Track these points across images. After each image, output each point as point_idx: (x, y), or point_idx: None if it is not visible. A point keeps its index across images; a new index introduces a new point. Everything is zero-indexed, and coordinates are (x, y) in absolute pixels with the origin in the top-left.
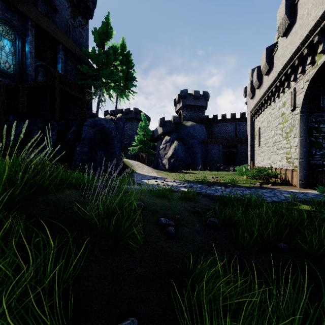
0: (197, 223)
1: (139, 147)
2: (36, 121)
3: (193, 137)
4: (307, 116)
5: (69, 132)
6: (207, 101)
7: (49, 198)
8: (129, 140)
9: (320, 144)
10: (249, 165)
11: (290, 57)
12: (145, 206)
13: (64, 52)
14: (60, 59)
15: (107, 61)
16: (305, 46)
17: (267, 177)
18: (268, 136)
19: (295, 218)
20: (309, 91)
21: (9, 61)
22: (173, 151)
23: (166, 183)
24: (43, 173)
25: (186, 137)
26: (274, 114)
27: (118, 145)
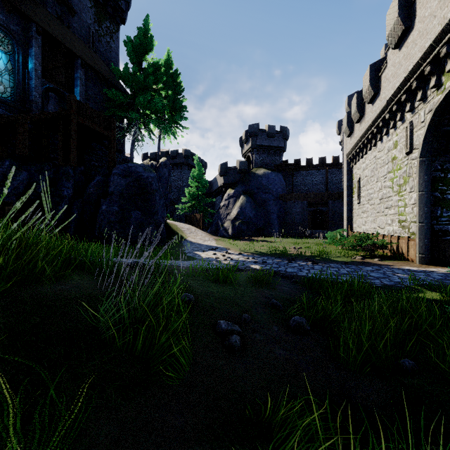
0: (275, 324)
1: (192, 204)
2: (44, 168)
3: (266, 191)
4: (430, 161)
5: (91, 183)
6: (286, 140)
7: (42, 293)
8: (177, 194)
9: (448, 202)
10: (345, 230)
11: (405, 78)
12: (196, 300)
13: (84, 70)
14: (79, 80)
15: (145, 84)
16: (428, 61)
17: (372, 249)
18: (373, 190)
19: (422, 316)
20: (433, 126)
21: (5, 83)
22: (238, 209)
23: (229, 257)
24: (34, 252)
25: (257, 191)
26: (382, 159)
27: (160, 202)
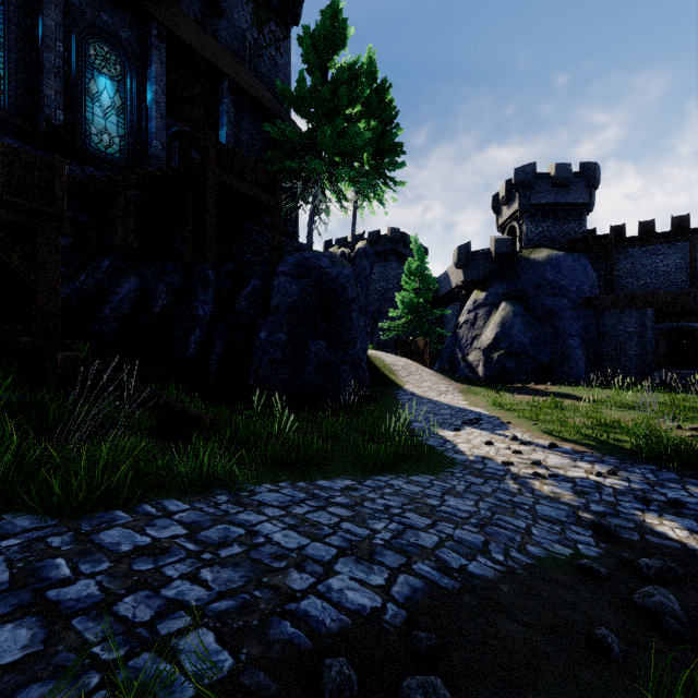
0: None
1: (406, 321)
2: (165, 270)
3: (555, 292)
4: None
5: (242, 293)
6: (593, 189)
7: None
8: (378, 304)
9: None
10: None
11: None
12: None
13: (234, 100)
14: (225, 115)
15: (333, 104)
16: None
17: None
18: None
19: None
20: None
21: (111, 129)
22: (498, 329)
23: (538, 462)
24: None
25: (534, 292)
26: None
27: (360, 322)
